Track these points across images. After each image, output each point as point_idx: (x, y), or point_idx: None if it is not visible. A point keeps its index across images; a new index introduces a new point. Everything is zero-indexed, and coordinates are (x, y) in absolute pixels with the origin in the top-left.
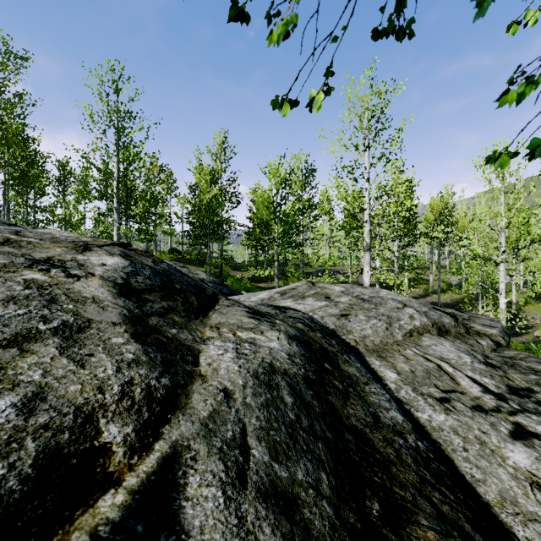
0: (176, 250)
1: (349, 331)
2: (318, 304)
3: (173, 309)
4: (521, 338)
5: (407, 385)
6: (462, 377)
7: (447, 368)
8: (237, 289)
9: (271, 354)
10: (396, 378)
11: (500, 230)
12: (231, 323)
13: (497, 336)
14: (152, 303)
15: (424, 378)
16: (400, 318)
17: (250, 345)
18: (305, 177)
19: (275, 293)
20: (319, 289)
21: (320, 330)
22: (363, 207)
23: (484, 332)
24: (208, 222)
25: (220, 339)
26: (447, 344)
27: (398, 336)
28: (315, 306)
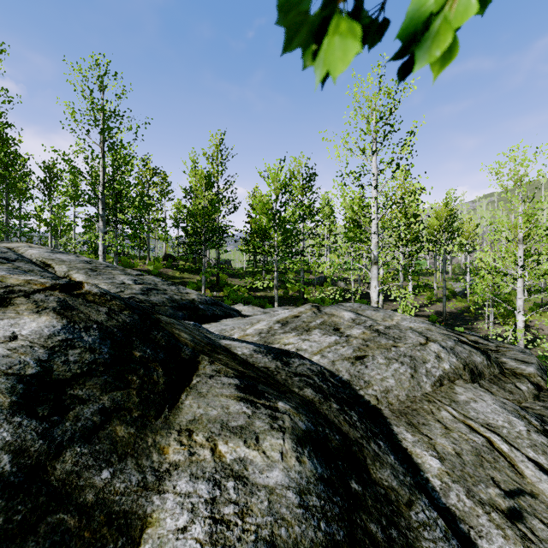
0: (171, 256)
1: (367, 383)
2: (326, 341)
3: (120, 408)
4: (532, 351)
5: (456, 482)
6: (524, 461)
7: (500, 444)
8: (234, 300)
9: (272, 508)
10: (439, 468)
11: (518, 242)
12: (211, 417)
13: (536, 376)
14: (82, 407)
15: (476, 466)
16: (425, 359)
17: (237, 485)
18: (306, 182)
19: (275, 323)
20: (326, 317)
21: (335, 394)
22: (370, 217)
23: (521, 372)
24: (203, 229)
25: (188, 470)
26: (488, 398)
27: (427, 387)
28: (323, 343)
